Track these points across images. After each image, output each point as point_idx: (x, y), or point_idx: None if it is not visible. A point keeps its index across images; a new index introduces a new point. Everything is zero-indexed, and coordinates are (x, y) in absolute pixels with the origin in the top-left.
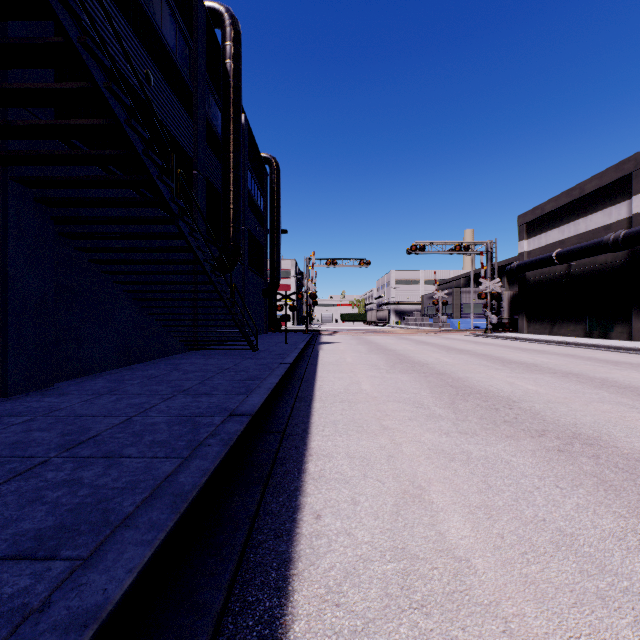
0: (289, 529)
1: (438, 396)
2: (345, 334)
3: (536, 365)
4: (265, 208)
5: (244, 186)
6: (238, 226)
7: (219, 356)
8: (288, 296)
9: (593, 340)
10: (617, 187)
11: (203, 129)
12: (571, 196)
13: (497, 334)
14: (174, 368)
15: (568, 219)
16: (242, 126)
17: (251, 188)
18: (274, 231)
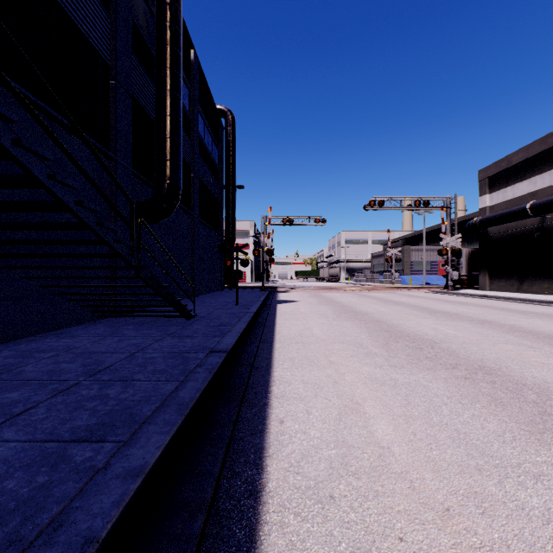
0: None
1: None
2: (302, 291)
3: None
4: (220, 162)
5: (193, 129)
6: (175, 160)
7: (130, 330)
8: (239, 248)
9: None
10: None
11: (126, 31)
12: (546, 143)
13: (459, 291)
14: (3, 368)
15: (541, 169)
16: (191, 63)
17: (204, 137)
18: (229, 185)
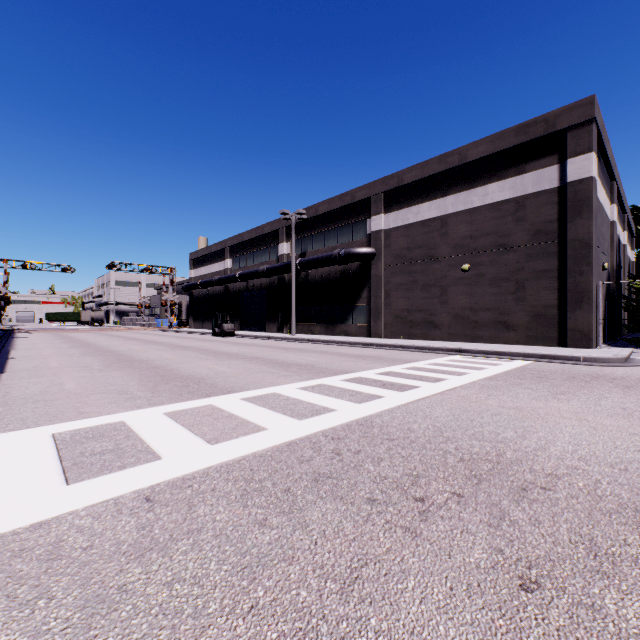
0: (8, 355)
1: (71, 346)
2: (44, 332)
3: (143, 339)
4: None
5: None
6: None
7: None
8: None
9: (210, 330)
10: (222, 253)
11: None
12: (208, 251)
13: (173, 329)
14: None
15: (208, 263)
16: None
17: None
18: None
